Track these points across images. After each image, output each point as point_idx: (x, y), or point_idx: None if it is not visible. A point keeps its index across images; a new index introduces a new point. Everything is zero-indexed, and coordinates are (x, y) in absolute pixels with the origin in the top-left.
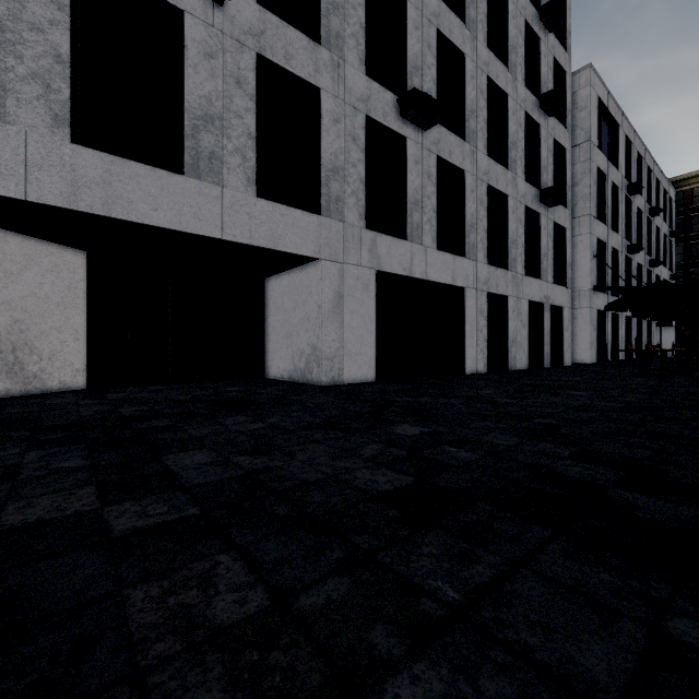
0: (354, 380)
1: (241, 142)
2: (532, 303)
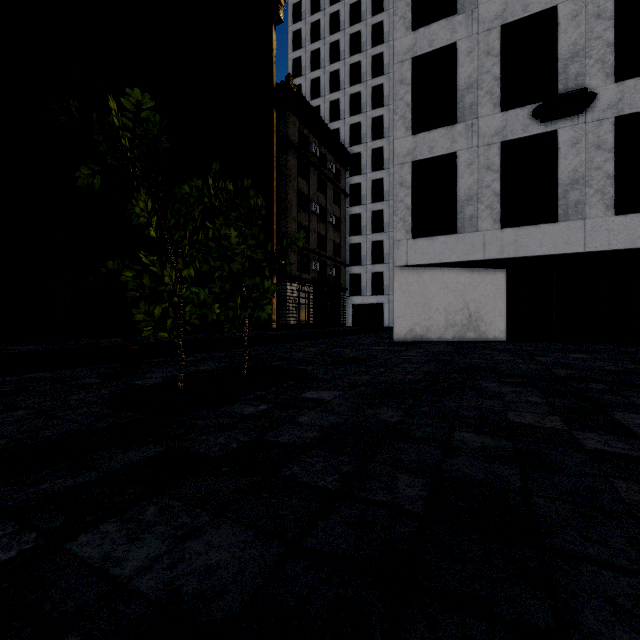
0: None
1: (600, 184)
2: None
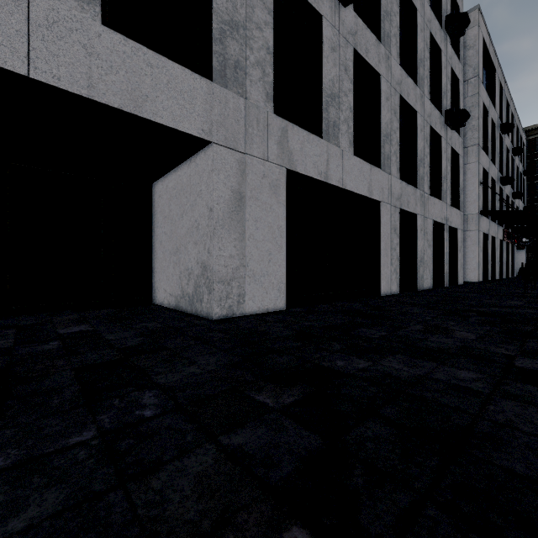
0: (259, 309)
1: None
2: (433, 223)
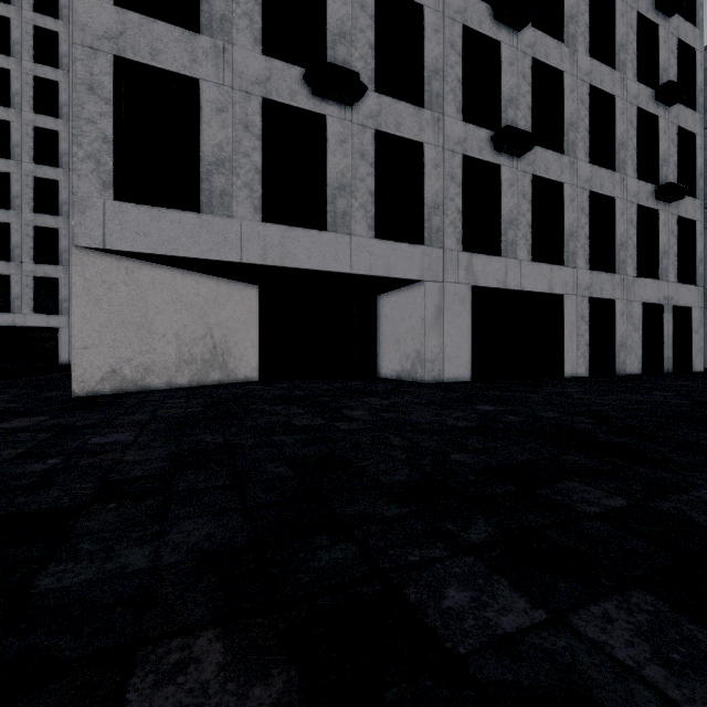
0: (452, 379)
1: (364, 199)
2: (648, 304)
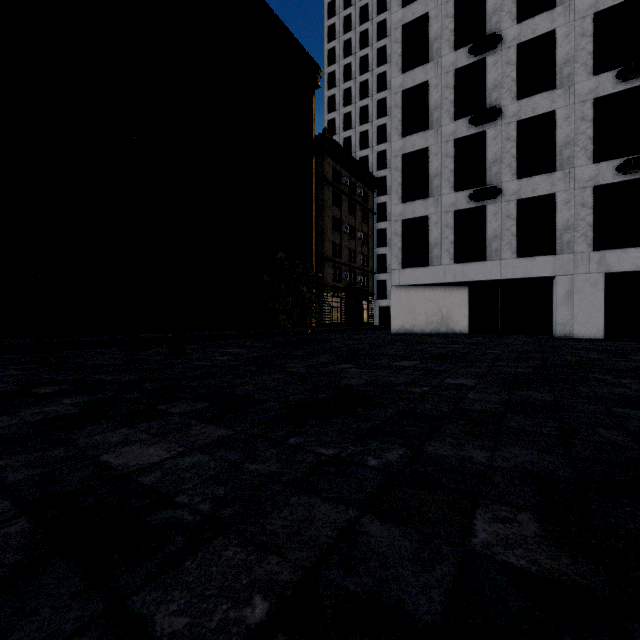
0: (582, 337)
1: (509, 239)
2: None
